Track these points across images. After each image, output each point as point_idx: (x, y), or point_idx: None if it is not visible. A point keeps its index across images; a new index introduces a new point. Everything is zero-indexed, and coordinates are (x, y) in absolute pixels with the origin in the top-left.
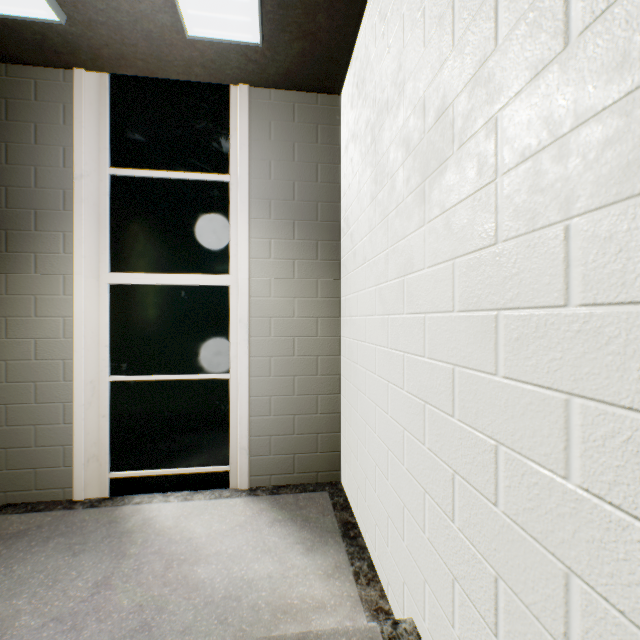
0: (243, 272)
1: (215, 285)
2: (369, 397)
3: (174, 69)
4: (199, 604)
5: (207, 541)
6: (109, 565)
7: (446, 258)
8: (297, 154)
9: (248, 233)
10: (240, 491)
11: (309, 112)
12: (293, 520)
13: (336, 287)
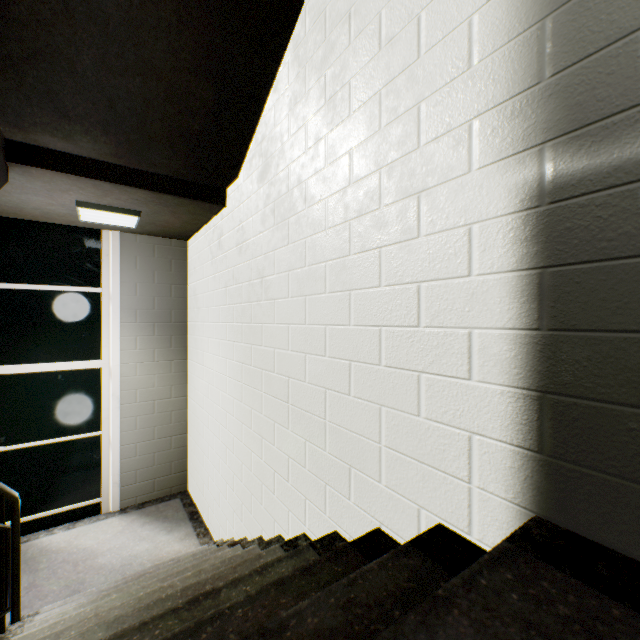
0: (115, 361)
1: (89, 368)
2: (206, 440)
3: (59, 221)
4: (107, 573)
5: (99, 546)
6: (29, 577)
7: (232, 396)
8: (157, 278)
9: (119, 333)
10: (114, 513)
11: (166, 251)
12: (158, 519)
13: (185, 365)
